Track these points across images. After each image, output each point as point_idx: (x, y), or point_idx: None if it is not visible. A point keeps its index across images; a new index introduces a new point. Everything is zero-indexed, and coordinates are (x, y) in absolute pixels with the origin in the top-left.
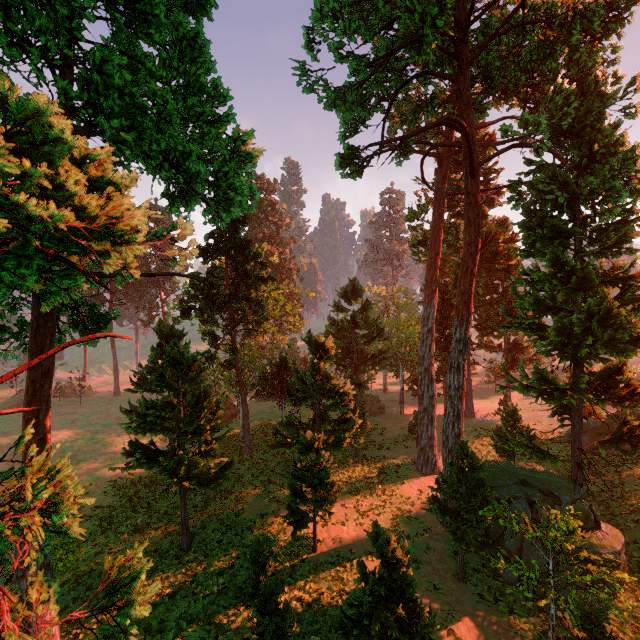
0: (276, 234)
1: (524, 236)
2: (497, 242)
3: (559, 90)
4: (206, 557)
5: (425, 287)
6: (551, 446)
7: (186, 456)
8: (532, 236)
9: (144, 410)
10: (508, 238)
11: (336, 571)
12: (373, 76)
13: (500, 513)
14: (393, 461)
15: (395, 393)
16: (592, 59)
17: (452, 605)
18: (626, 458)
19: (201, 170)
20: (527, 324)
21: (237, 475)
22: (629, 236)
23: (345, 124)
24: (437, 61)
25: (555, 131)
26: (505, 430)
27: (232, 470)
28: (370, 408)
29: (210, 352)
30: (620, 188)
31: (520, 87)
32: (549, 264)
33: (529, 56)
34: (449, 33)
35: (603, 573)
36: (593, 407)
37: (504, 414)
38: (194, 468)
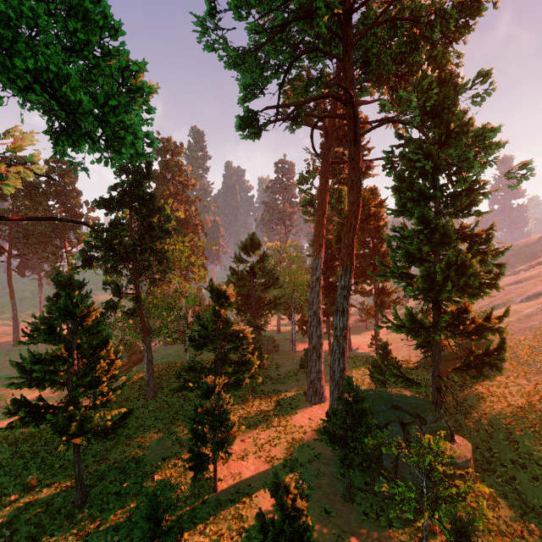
0: (182, 192)
1: (396, 198)
2: (369, 207)
3: (425, 76)
4: (102, 512)
5: (314, 241)
6: (411, 372)
7: (78, 411)
8: (403, 198)
9: (30, 365)
10: (377, 204)
11: (236, 509)
12: (270, 44)
13: (382, 440)
14: (287, 394)
15: (287, 333)
16: (446, 57)
17: (341, 527)
18: (466, 378)
19: (82, 99)
20: (398, 273)
21: (140, 419)
22: (477, 200)
23: (245, 91)
24: (326, 41)
25: (420, 112)
26: (381, 363)
27: (135, 415)
28: (267, 347)
29: (112, 301)
30: (473, 160)
31: (390, 76)
32: (417, 222)
33: (399, 49)
34: (338, 10)
35: (466, 486)
36: (446, 340)
37: (374, 347)
38: (87, 423)
